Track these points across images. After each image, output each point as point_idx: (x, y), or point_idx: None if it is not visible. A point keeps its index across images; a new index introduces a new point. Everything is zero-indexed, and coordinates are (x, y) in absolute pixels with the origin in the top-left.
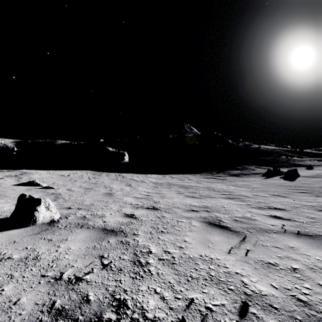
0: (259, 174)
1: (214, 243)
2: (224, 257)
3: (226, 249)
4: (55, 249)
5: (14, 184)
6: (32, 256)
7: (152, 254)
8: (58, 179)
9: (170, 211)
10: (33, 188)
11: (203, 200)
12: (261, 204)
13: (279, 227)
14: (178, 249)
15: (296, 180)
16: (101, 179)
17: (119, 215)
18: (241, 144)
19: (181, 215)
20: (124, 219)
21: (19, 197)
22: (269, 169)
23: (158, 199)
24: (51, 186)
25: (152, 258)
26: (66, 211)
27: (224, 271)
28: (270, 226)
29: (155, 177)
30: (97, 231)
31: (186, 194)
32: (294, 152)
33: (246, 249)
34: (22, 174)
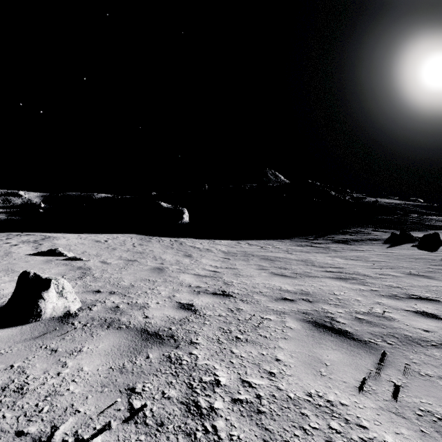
0: (379, 241)
1: (329, 365)
2: (353, 401)
3: (353, 380)
4: (56, 370)
5: (30, 254)
6: (15, 384)
7: (221, 388)
8: (90, 247)
9: (250, 299)
10: (55, 259)
11: (299, 282)
12: (394, 289)
13: (439, 334)
14: (266, 377)
15: (439, 250)
16: (150, 247)
17: (170, 304)
18: (349, 196)
19: (267, 307)
20: (177, 313)
21: (20, 277)
22: (394, 233)
23: (230, 278)
24: (79, 257)
25: (221, 398)
26: (91, 297)
27: (361, 437)
28: (422, 332)
29: (225, 244)
30: (132, 334)
31: (272, 271)
32: (430, 208)
33: (394, 384)
34: (44, 239)
